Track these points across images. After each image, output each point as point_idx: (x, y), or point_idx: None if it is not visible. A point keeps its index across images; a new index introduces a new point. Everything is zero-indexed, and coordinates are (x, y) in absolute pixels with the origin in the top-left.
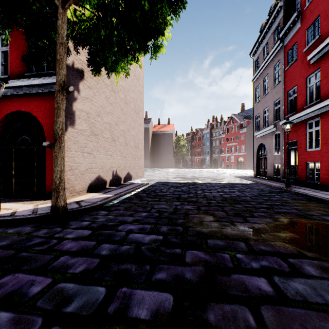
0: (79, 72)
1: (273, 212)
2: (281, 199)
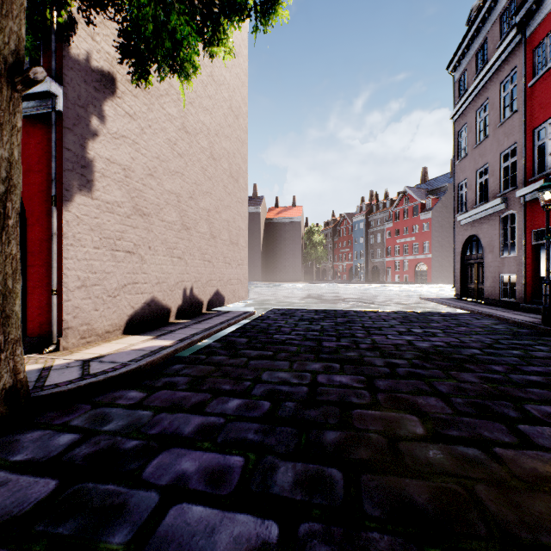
0: (105, 79)
1: None
2: None
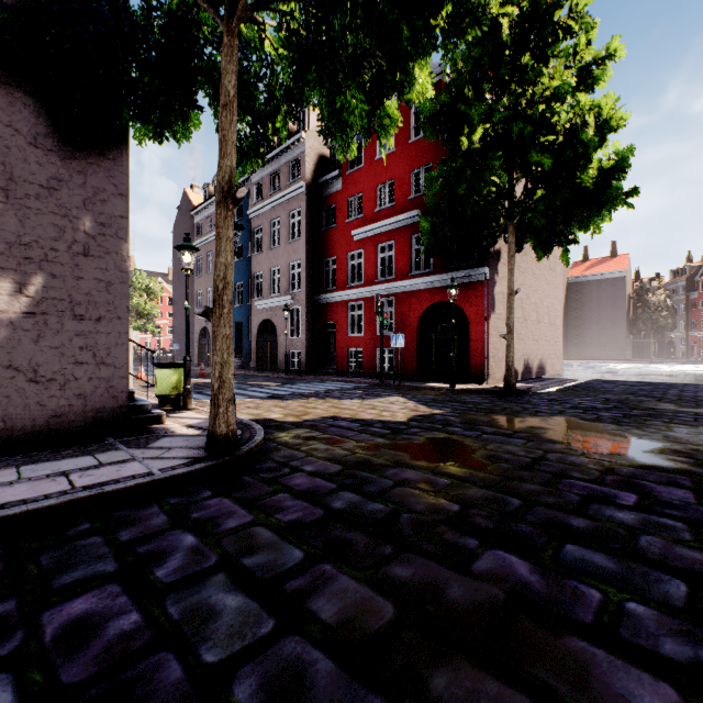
0: (498, 253)
1: None
2: None
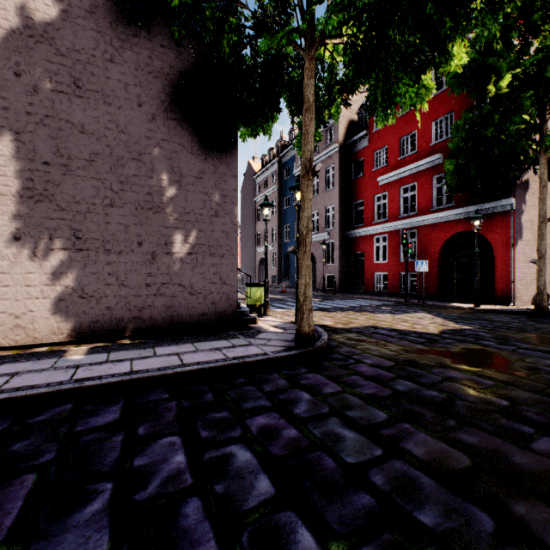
0: (525, 184)
1: None
2: None
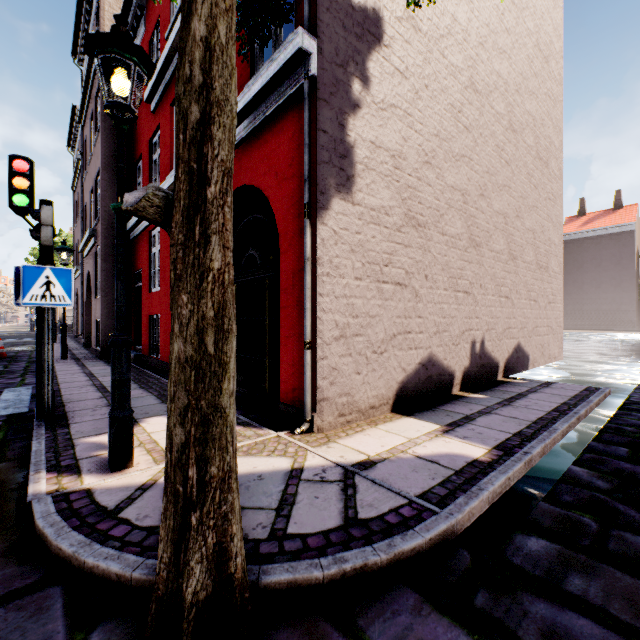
0: (369, 21)
1: None
2: None
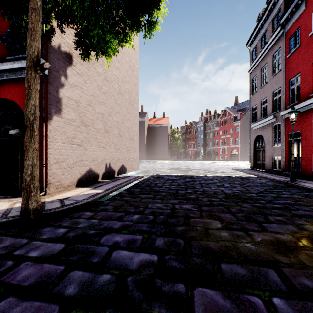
0: (67, 57)
1: (291, 214)
2: (293, 197)
